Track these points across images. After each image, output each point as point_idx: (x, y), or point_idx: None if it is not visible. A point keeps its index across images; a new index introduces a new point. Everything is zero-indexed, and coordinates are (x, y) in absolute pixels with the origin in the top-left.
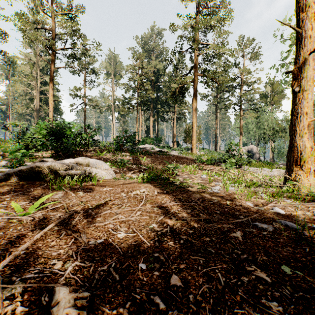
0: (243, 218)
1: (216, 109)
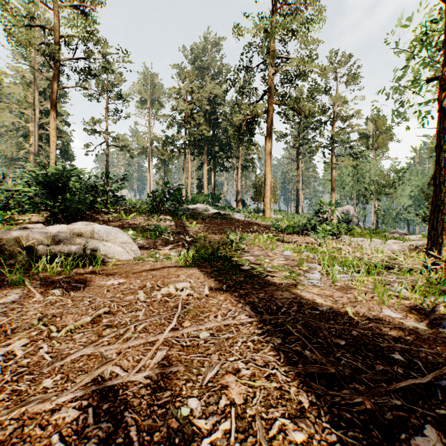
0: (404, 362)
1: (298, 153)
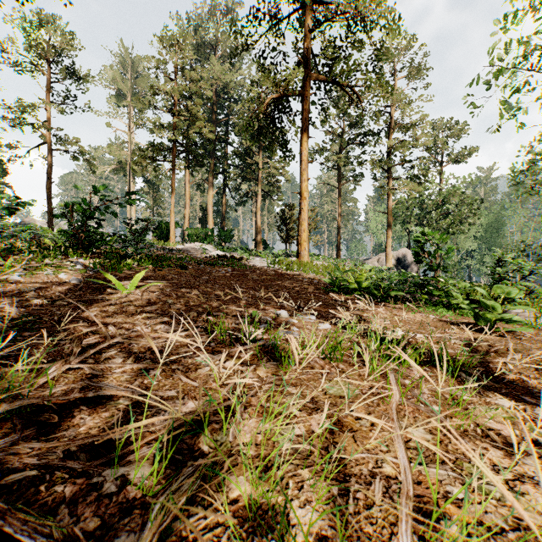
0: None
1: (339, 176)
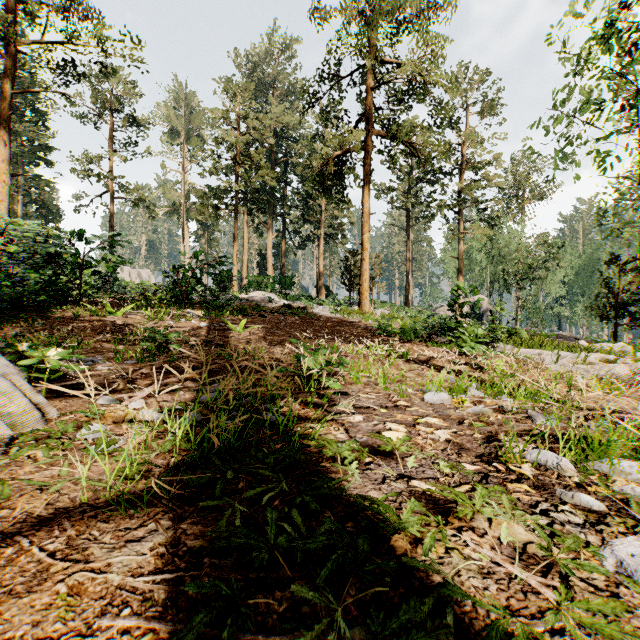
0: None
1: (408, 218)
